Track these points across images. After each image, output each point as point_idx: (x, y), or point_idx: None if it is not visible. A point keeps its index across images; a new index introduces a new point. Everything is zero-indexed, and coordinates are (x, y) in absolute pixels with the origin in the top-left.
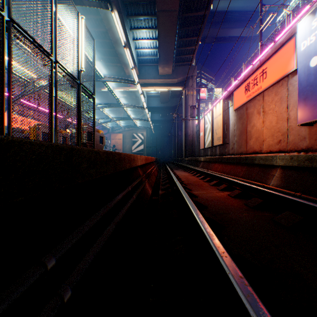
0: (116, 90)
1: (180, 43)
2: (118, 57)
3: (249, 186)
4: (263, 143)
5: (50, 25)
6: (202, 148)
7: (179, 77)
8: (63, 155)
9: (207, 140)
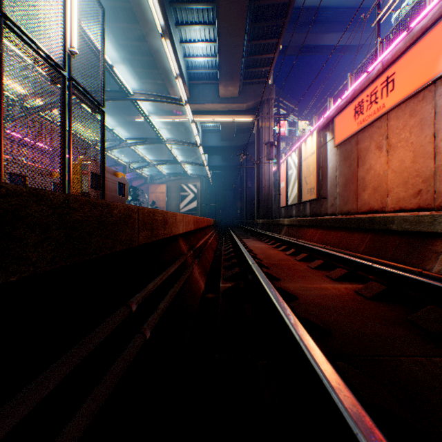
0: (156, 120)
1: (251, 48)
2: (158, 70)
3: (402, 277)
4: (388, 196)
5: None
6: (283, 205)
7: (249, 100)
8: None
9: (291, 194)
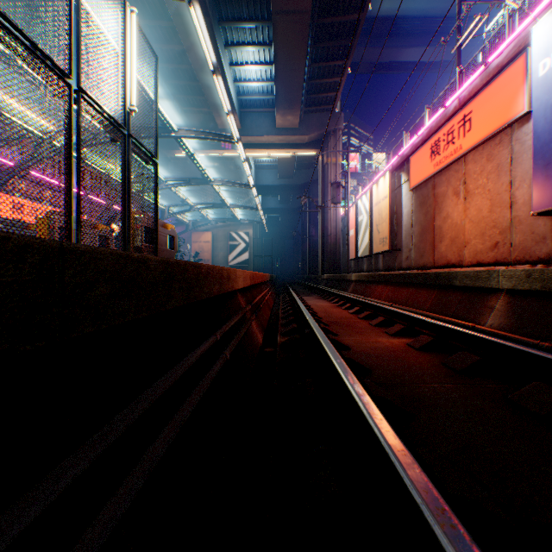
0: (200, 155)
1: (314, 71)
2: (203, 96)
3: (448, 329)
4: (465, 249)
5: (66, 17)
6: (352, 257)
7: (312, 131)
8: (27, 264)
9: (361, 244)
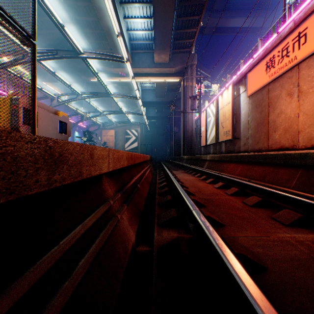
0: (106, 80)
1: (179, 24)
2: (107, 41)
3: None
4: (299, 136)
5: None
6: (203, 145)
7: (177, 65)
8: None
9: (210, 136)
